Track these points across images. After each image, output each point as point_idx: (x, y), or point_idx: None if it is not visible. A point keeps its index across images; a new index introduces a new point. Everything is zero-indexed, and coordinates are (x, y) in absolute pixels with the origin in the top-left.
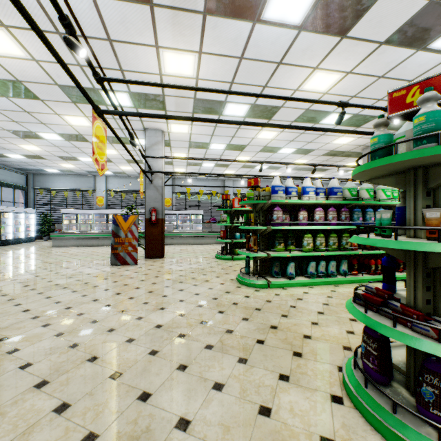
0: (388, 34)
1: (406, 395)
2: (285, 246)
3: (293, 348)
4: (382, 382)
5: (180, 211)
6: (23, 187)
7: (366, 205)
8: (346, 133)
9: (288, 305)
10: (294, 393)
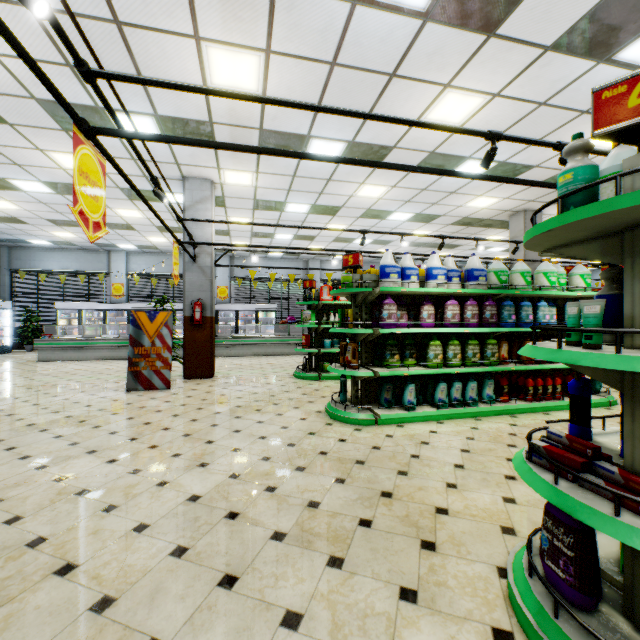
0: (557, 33)
1: (628, 630)
2: (401, 359)
3: (421, 533)
4: (582, 605)
5: (242, 306)
6: None
7: (520, 297)
8: (498, 181)
9: (407, 454)
10: (428, 627)
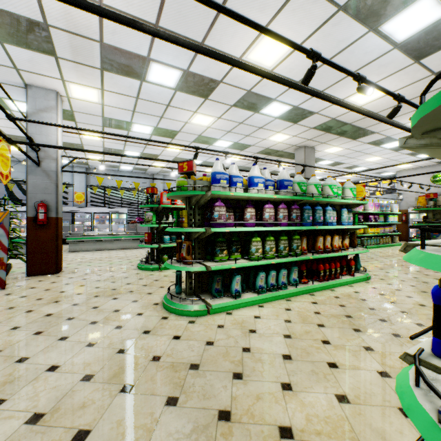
0: None
1: None
2: (229, 253)
3: None
4: None
5: (97, 209)
6: None
7: (312, 203)
8: (317, 96)
9: (239, 348)
10: None
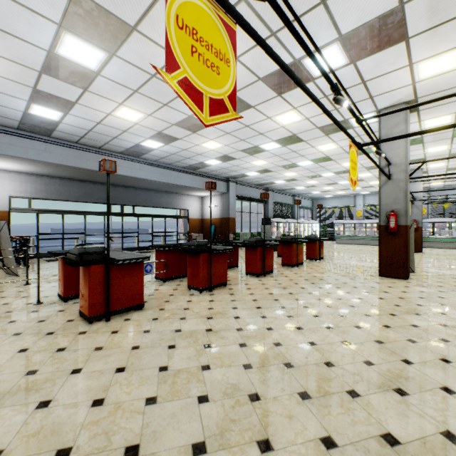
0: None
1: None
2: None
3: None
4: None
5: (437, 220)
6: (311, 208)
7: None
8: None
9: None
10: None
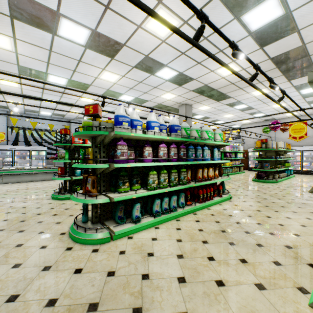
0: None
1: None
2: (130, 185)
3: None
4: None
5: (18, 147)
6: None
7: (193, 144)
8: (205, 52)
9: (139, 275)
10: None
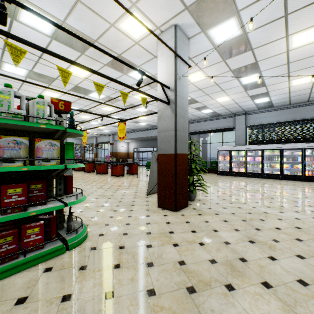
0: None
1: None
2: None
3: None
4: None
5: None
6: None
7: None
8: None
9: None
10: None
